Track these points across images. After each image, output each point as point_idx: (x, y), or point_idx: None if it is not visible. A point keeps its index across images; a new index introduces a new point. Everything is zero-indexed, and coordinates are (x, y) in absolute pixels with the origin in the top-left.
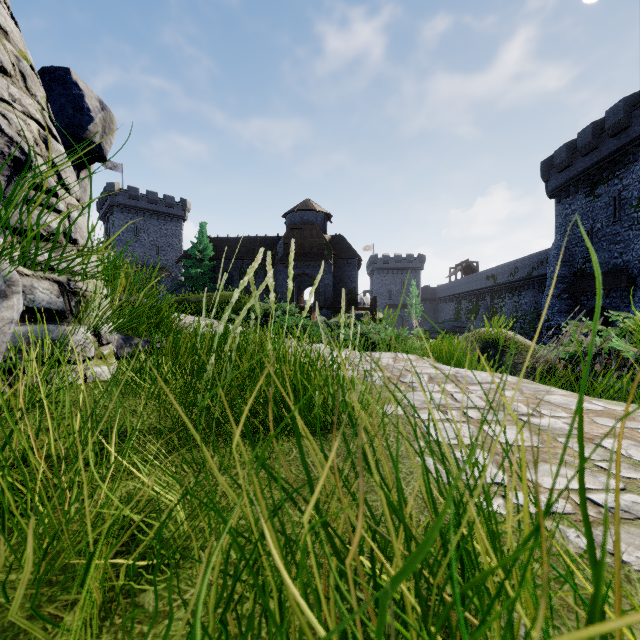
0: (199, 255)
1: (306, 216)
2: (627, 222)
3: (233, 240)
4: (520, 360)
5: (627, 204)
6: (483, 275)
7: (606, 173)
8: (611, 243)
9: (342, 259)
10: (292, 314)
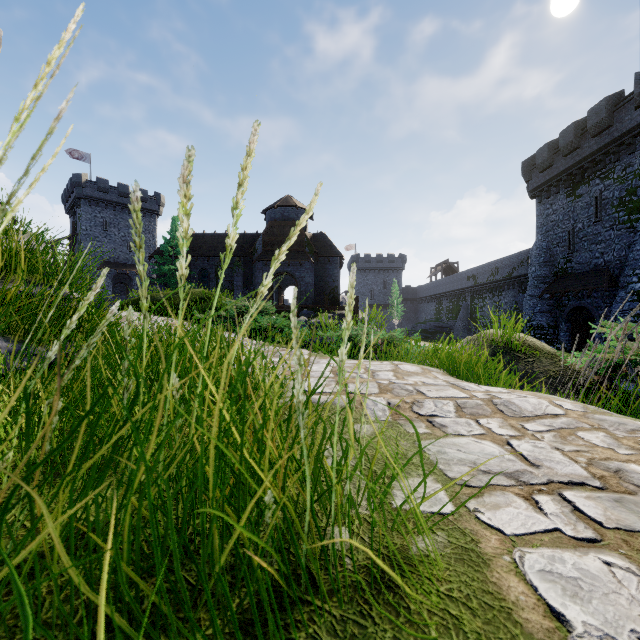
0: (173, 251)
1: (286, 212)
2: (608, 222)
3: (210, 236)
4: (540, 369)
5: (608, 204)
6: (464, 275)
7: (587, 173)
8: (592, 243)
9: (324, 257)
10: (268, 313)
